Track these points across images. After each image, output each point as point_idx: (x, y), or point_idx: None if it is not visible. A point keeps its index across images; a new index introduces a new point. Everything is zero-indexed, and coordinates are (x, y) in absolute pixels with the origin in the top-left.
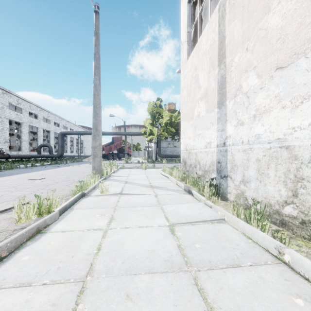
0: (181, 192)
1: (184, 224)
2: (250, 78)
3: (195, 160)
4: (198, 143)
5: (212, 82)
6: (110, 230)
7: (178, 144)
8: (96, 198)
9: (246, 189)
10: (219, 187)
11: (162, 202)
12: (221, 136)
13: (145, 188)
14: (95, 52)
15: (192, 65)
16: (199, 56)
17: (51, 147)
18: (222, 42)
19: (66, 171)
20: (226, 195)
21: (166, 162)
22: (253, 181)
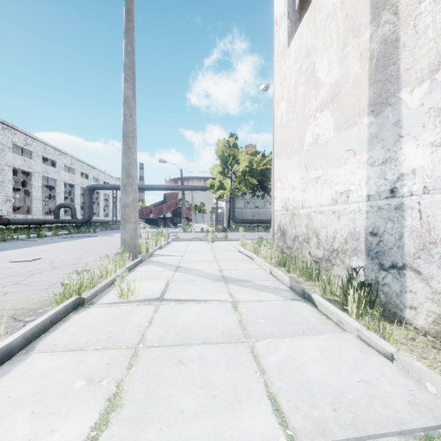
0: (285, 295)
1: None
2: None
3: (306, 228)
4: (314, 196)
5: (353, 64)
6: None
7: (260, 203)
8: (106, 310)
9: None
10: (377, 289)
11: (251, 327)
12: (381, 175)
13: (212, 283)
14: (127, 41)
15: (300, 50)
16: (318, 24)
17: (74, 208)
18: None
19: (85, 246)
20: (400, 310)
21: (244, 230)
22: None
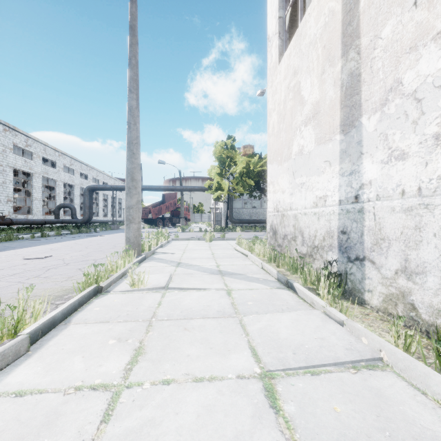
0: (272, 285)
1: (294, 371)
2: (425, 60)
3: (293, 228)
4: (300, 199)
5: (329, 89)
6: (126, 391)
7: (258, 203)
8: (121, 296)
9: (413, 288)
10: (345, 277)
11: (241, 307)
12: (349, 184)
13: (209, 275)
14: (131, 55)
15: (288, 69)
16: (303, 49)
17: (75, 208)
18: (352, 9)
19: (89, 245)
20: (361, 293)
21: (241, 230)
22: (435, 274)
